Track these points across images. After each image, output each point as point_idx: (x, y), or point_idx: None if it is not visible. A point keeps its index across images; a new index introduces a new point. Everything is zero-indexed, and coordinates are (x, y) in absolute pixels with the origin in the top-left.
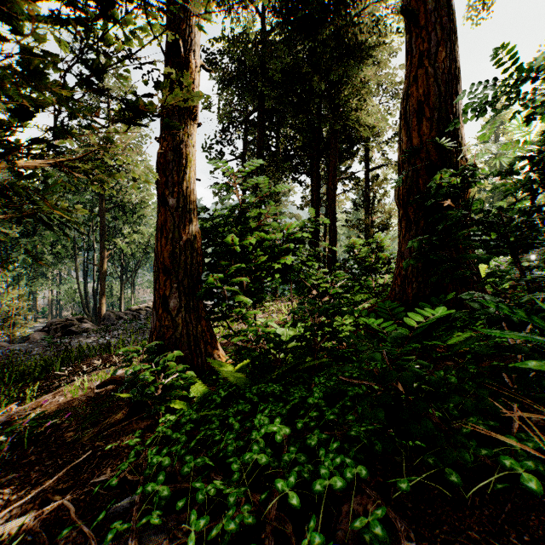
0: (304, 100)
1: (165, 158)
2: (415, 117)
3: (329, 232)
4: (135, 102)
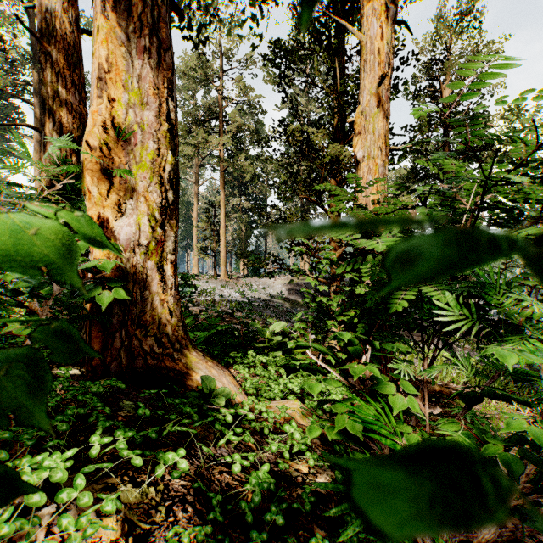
0: None
1: None
2: None
3: None
4: None
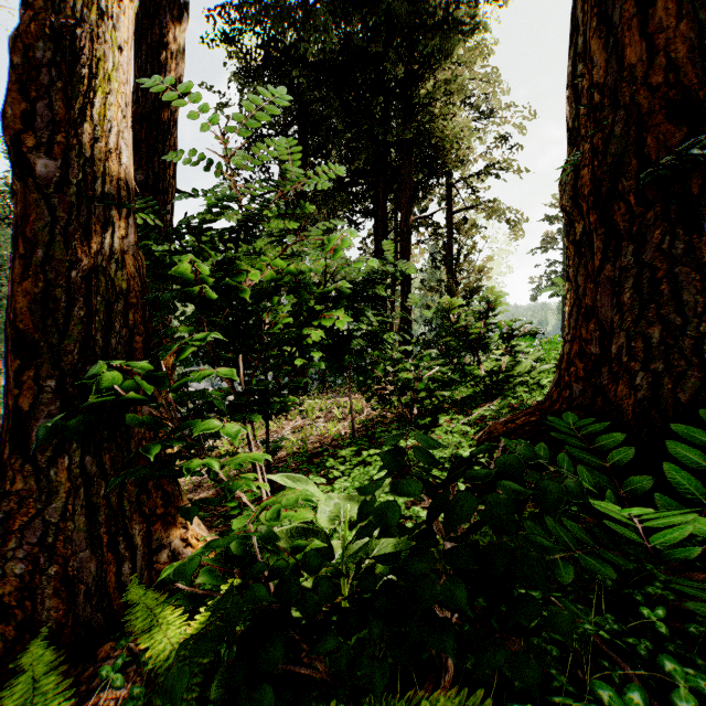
0: (365, 104)
1: (28, 54)
2: (630, 1)
3: (402, 294)
4: None
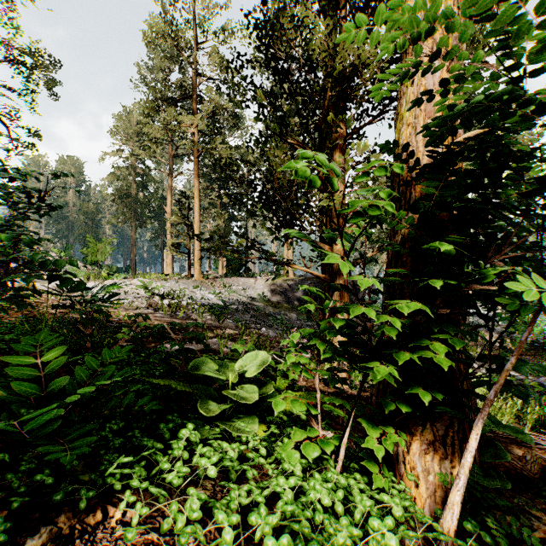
0: None
1: None
2: None
3: None
4: (281, 188)
